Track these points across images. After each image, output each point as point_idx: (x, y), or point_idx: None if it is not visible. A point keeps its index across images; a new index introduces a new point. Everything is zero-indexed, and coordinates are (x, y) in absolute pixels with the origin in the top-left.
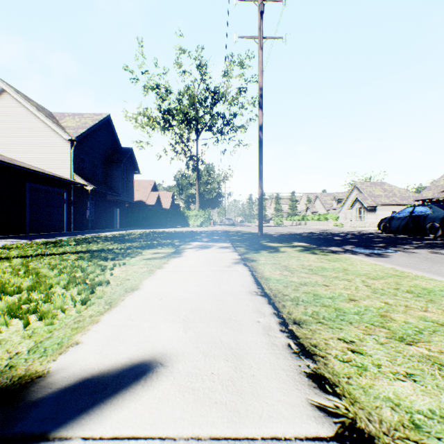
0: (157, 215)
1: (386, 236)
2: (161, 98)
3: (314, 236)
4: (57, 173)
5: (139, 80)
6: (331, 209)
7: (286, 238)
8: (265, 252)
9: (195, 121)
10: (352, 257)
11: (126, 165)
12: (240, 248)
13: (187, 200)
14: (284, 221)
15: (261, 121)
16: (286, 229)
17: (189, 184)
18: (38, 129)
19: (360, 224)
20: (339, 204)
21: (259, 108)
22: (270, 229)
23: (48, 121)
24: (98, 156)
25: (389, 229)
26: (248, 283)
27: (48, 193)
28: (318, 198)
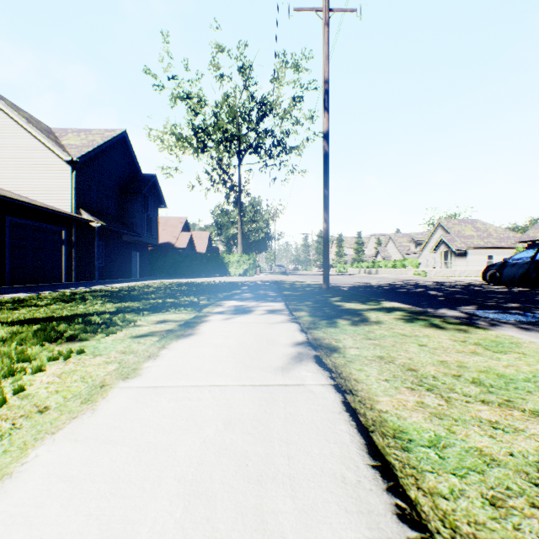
0: (189, 261)
1: (499, 289)
2: (194, 111)
3: (400, 290)
4: (53, 206)
5: (164, 87)
6: (409, 254)
7: (361, 292)
8: (346, 322)
9: (236, 139)
10: (516, 336)
11: (148, 197)
12: (300, 312)
13: (228, 242)
14: (349, 269)
15: (326, 127)
16: (354, 279)
17: (230, 223)
18: (29, 147)
19: (448, 272)
20: (418, 247)
21: (324, 109)
22: (333, 279)
23: (41, 137)
24: (110, 184)
25: (499, 279)
26: (350, 466)
27: (38, 231)
28: (391, 240)
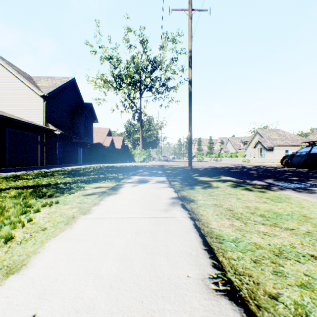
0: (111, 153)
1: (290, 170)
2: (114, 66)
3: (233, 170)
4: (33, 121)
5: (97, 52)
6: (239, 149)
7: (210, 171)
8: (199, 187)
9: (139, 83)
10: (290, 194)
11: (88, 116)
12: (175, 182)
13: (134, 142)
14: (205, 158)
15: (190, 77)
16: (207, 164)
17: (135, 131)
18: (18, 87)
19: (262, 160)
20: (245, 145)
21: (189, 66)
22: (195, 164)
23: (25, 81)
24: (65, 109)
25: (290, 164)
26: (194, 249)
27: (24, 136)
28: (229, 141)
